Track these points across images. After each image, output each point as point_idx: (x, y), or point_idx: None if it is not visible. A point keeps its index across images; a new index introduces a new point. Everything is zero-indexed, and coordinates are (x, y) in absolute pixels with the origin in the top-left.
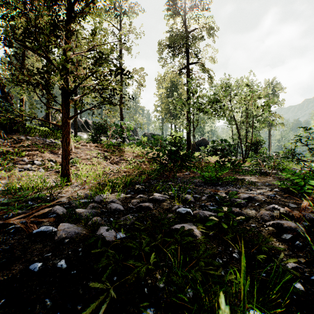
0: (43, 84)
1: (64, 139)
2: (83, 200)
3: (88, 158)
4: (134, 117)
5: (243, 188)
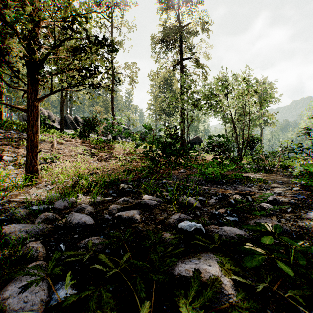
0: (26, 75)
1: (29, 126)
2: (37, 207)
3: (72, 154)
4: (126, 113)
5: (254, 187)
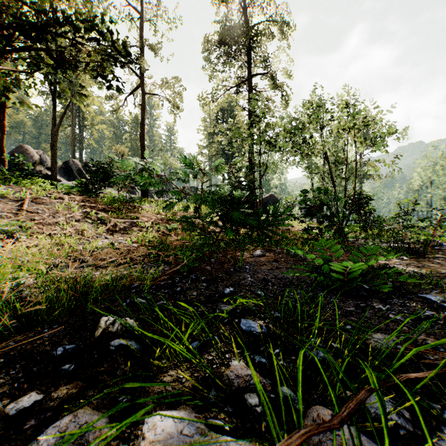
0: None
1: None
2: None
3: (58, 222)
4: (164, 157)
5: None
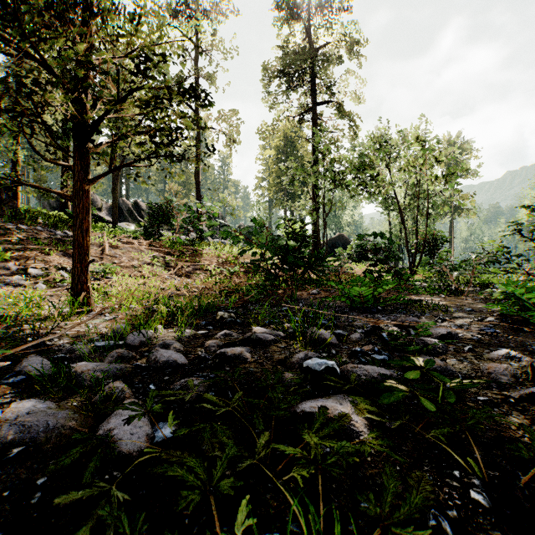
0: (56, 134)
1: (76, 222)
2: (101, 343)
3: (134, 265)
4: (221, 196)
5: (425, 316)
